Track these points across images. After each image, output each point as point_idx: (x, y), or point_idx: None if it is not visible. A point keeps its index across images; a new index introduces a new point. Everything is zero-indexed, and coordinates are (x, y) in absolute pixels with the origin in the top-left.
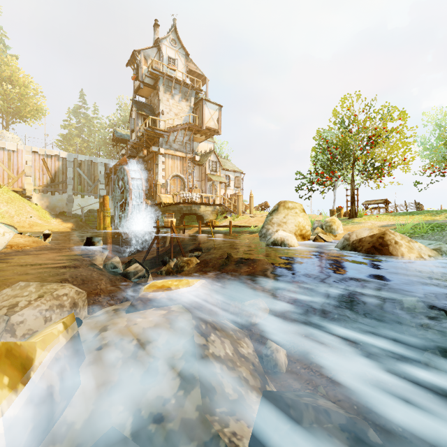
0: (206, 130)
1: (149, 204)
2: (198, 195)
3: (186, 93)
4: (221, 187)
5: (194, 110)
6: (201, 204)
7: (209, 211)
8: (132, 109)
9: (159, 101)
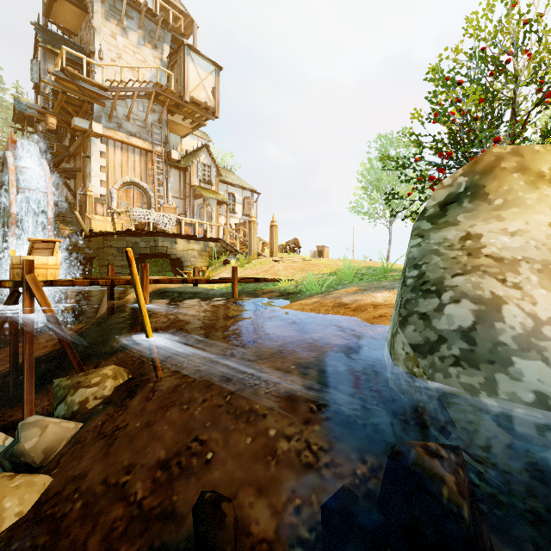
0: (191, 106)
1: (64, 233)
2: (170, 219)
3: (154, 34)
4: (219, 213)
5: (169, 68)
6: (178, 236)
7: (194, 250)
8: (37, 45)
9: (93, 32)
